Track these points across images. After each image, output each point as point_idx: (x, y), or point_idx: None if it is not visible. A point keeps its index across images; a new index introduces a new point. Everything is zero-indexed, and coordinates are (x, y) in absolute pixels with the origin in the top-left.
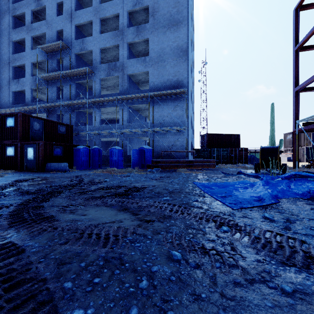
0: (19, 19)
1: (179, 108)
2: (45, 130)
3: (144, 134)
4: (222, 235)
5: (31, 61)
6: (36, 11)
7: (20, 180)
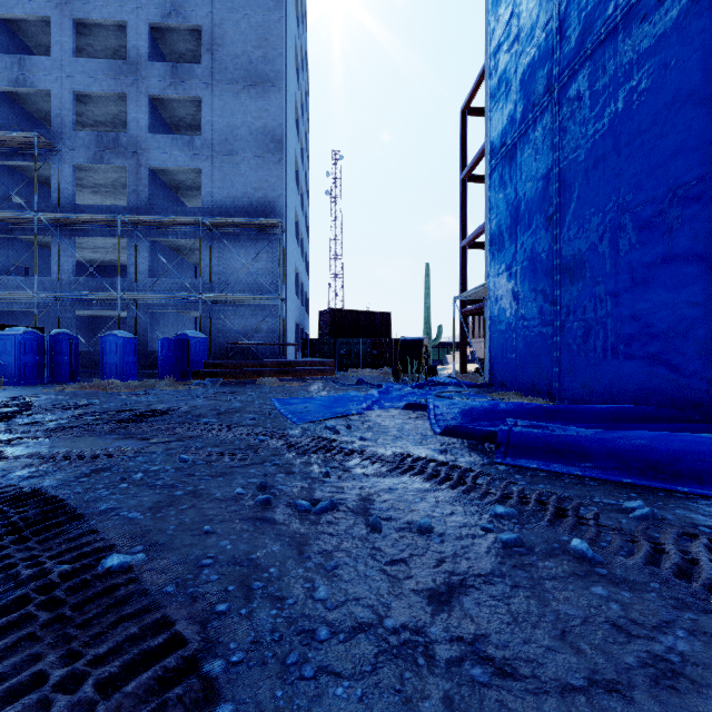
0: None
1: (267, 256)
2: None
3: (190, 306)
4: (255, 444)
5: None
6: None
7: None
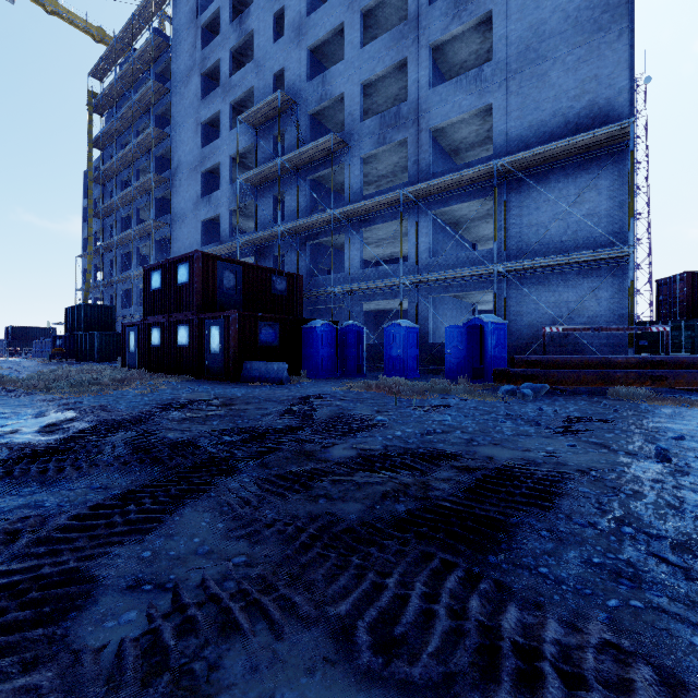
0: (213, 79)
1: (596, 193)
2: (246, 287)
3: (477, 284)
4: None
5: (230, 154)
6: (238, 50)
7: (173, 404)
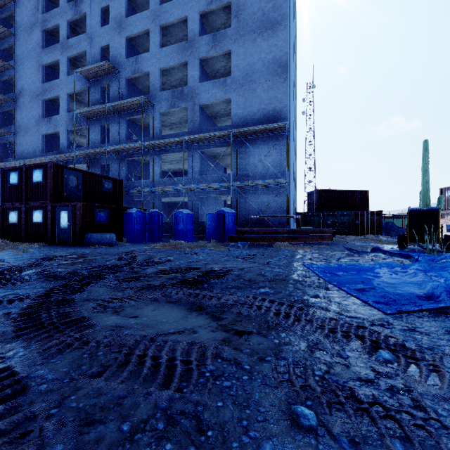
0: (52, 35)
1: (276, 152)
2: (84, 186)
3: (224, 191)
4: (383, 369)
5: (67, 92)
6: (73, 22)
7: (48, 257)
